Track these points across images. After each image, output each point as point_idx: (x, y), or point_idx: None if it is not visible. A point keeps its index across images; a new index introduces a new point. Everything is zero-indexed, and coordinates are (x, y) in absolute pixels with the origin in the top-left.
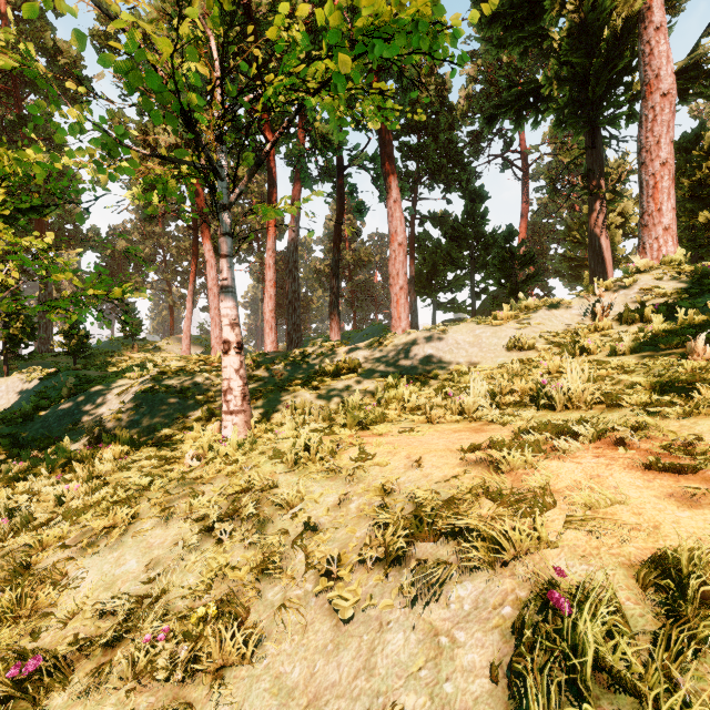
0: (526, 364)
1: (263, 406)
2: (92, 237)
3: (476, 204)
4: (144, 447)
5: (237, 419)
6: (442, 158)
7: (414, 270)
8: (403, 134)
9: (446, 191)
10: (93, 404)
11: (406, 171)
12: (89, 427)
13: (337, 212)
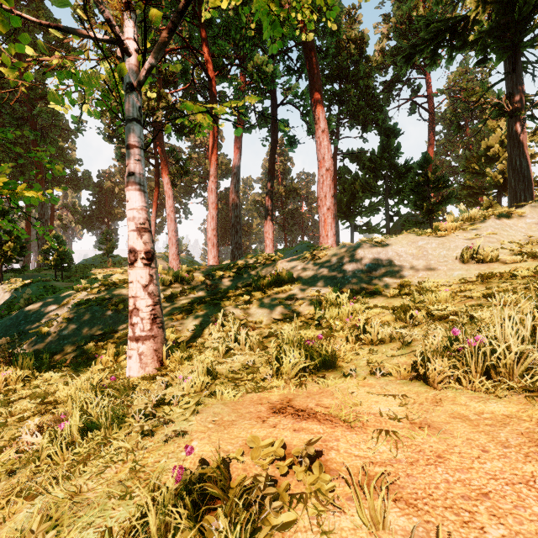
0: (502, 278)
1: (192, 322)
2: (85, 179)
3: (390, 139)
4: (48, 373)
5: (144, 348)
6: (360, 101)
7: (336, 197)
8: (327, 83)
9: (363, 130)
10: (39, 315)
11: (329, 115)
12: (6, 344)
13: (271, 144)
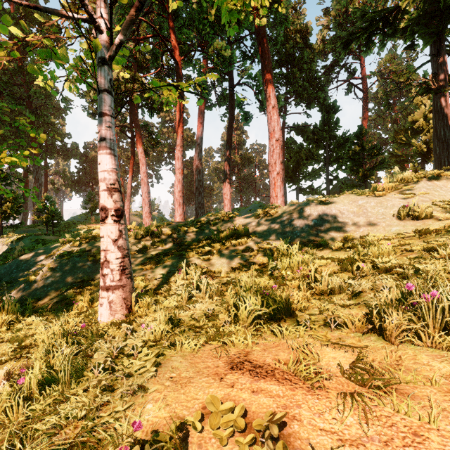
0: (438, 234)
1: (159, 271)
2: (73, 150)
3: (330, 115)
4: (30, 318)
5: (114, 296)
6: (305, 82)
7: (284, 164)
8: (276, 67)
9: (307, 107)
10: (28, 264)
11: (278, 95)
12: None
13: (229, 118)
